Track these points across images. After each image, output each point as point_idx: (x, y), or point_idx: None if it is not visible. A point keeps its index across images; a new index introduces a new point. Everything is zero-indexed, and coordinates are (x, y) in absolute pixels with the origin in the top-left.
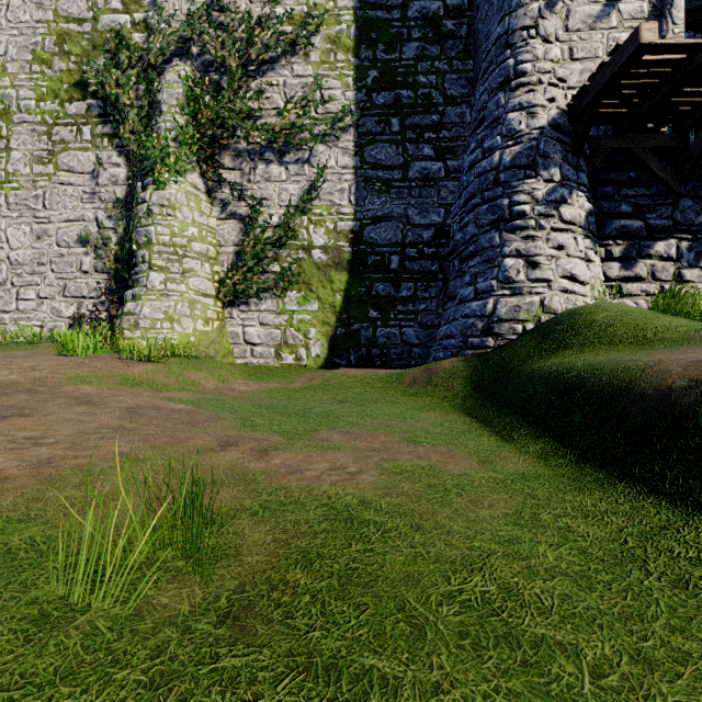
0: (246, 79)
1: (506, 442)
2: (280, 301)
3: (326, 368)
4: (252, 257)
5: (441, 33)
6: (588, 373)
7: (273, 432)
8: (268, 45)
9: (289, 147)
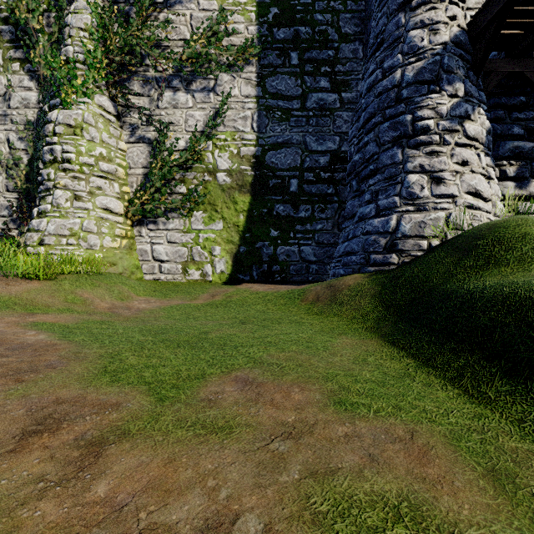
0: (153, 8)
1: (479, 403)
2: (186, 220)
3: (230, 283)
4: (160, 178)
5: None
6: None
7: (140, 385)
8: None
9: (195, 76)
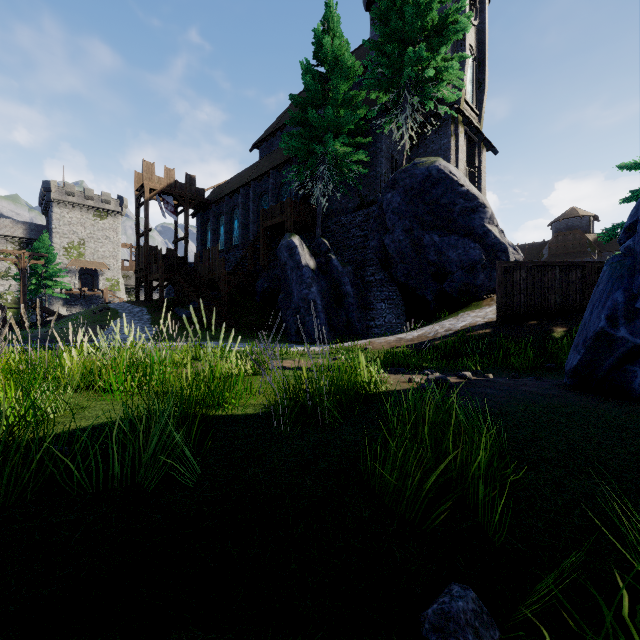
0: None
1: None
2: None
3: None
4: None
5: None
6: None
7: None
8: None
9: (1, 279)
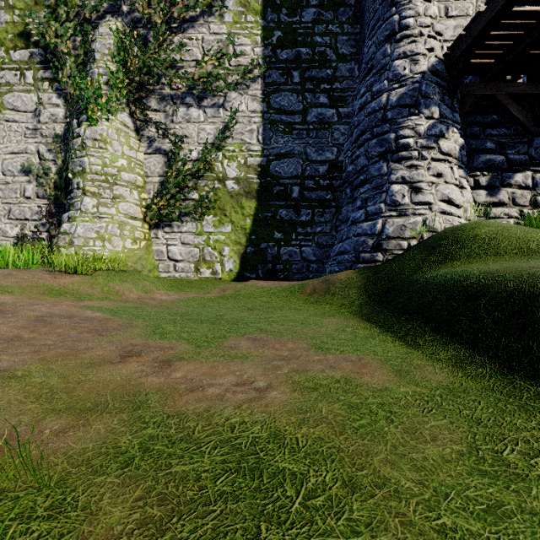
0: (169, 33)
1: (412, 348)
2: (198, 223)
3: (238, 280)
4: (175, 186)
5: (334, 1)
6: (489, 280)
7: (182, 340)
8: (188, 6)
9: (206, 93)
